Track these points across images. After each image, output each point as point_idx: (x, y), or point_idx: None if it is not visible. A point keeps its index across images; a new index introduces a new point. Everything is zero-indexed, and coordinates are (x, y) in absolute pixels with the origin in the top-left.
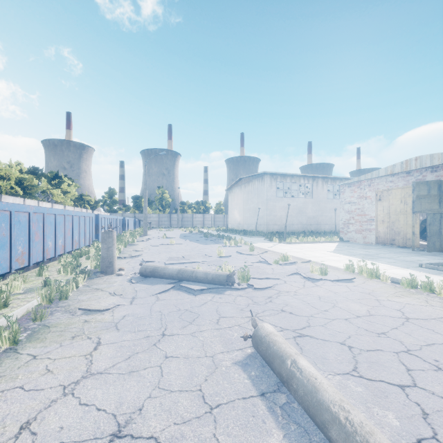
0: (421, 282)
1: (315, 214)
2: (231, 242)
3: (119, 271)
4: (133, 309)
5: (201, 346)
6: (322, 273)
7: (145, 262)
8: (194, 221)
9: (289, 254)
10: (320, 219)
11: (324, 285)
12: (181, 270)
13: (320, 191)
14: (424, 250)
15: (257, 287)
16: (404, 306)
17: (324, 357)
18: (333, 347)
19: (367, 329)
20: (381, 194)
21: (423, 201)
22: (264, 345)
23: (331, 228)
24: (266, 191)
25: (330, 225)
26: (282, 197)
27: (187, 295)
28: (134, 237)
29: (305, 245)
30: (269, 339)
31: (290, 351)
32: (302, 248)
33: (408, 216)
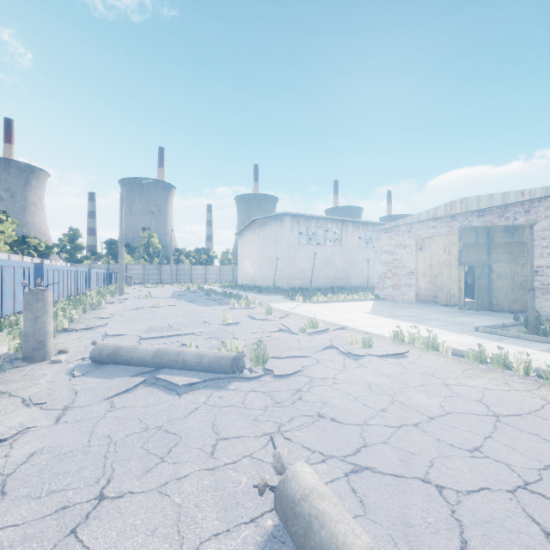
0: (494, 354)
1: (344, 266)
2: (241, 303)
3: (56, 355)
4: (55, 436)
5: (173, 522)
6: (365, 345)
7: (108, 337)
8: (193, 274)
9: (318, 317)
10: (350, 272)
11: (372, 364)
12: (160, 351)
13: (350, 238)
14: (470, 308)
15: (279, 374)
16: (483, 393)
17: (406, 521)
18: (414, 491)
19: (452, 444)
20: (422, 242)
21: (471, 251)
22: (301, 524)
23: (362, 283)
24: (287, 236)
25: (362, 279)
26: (305, 245)
27: (165, 395)
28: (102, 297)
29: (336, 305)
30: (310, 509)
31: (356, 545)
32: (332, 309)
33: (452, 268)
